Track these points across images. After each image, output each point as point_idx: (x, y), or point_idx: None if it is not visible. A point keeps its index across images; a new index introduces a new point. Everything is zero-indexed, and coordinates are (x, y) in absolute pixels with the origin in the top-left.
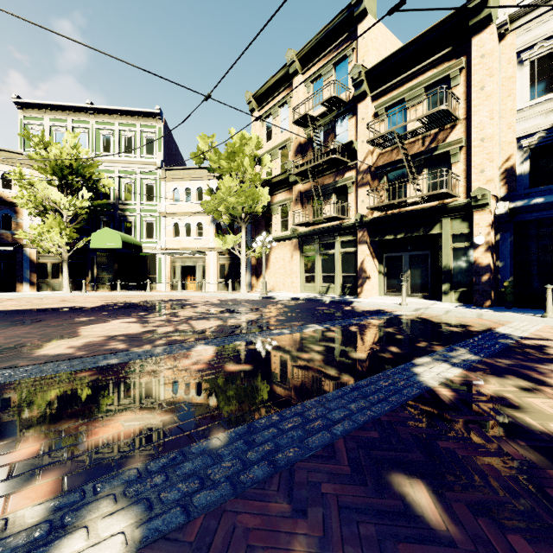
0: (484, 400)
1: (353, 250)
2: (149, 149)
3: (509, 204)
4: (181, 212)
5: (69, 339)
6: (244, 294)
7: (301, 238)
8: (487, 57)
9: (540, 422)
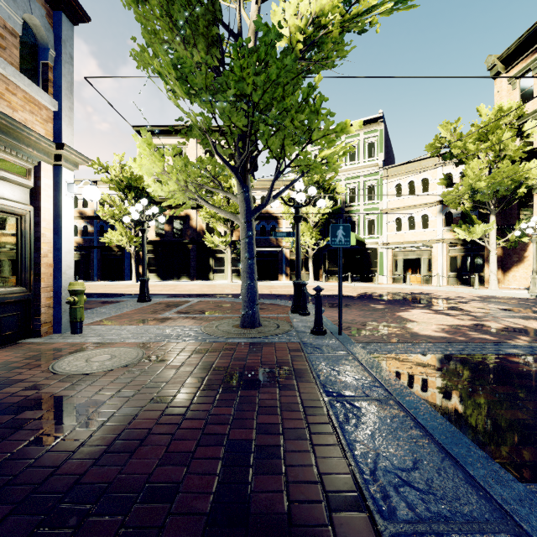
0: None
1: None
2: (371, 152)
3: None
4: (403, 206)
5: (414, 323)
6: (497, 290)
7: None
8: None
9: None
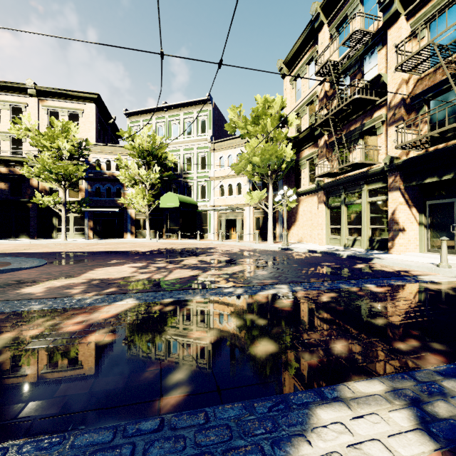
0: None
1: (383, 198)
2: (203, 128)
3: None
4: (224, 175)
5: (66, 279)
6: (268, 244)
7: (327, 190)
8: None
9: None
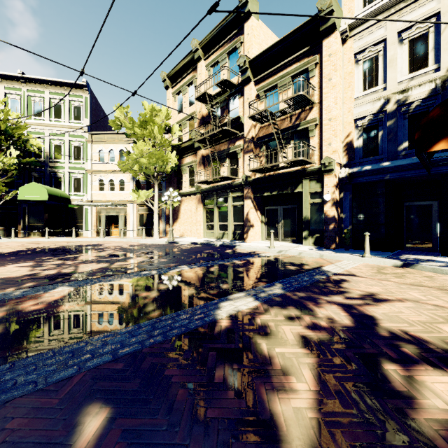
0: (247, 329)
1: (241, 203)
2: (77, 115)
3: (348, 170)
4: (105, 170)
5: None
6: (155, 239)
7: (204, 194)
8: (333, 56)
9: (271, 346)
